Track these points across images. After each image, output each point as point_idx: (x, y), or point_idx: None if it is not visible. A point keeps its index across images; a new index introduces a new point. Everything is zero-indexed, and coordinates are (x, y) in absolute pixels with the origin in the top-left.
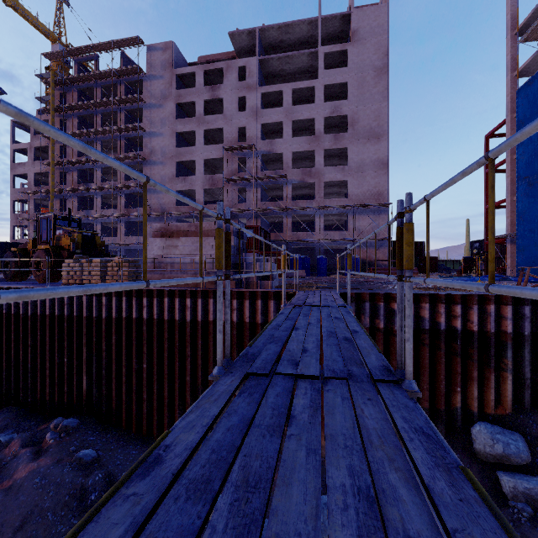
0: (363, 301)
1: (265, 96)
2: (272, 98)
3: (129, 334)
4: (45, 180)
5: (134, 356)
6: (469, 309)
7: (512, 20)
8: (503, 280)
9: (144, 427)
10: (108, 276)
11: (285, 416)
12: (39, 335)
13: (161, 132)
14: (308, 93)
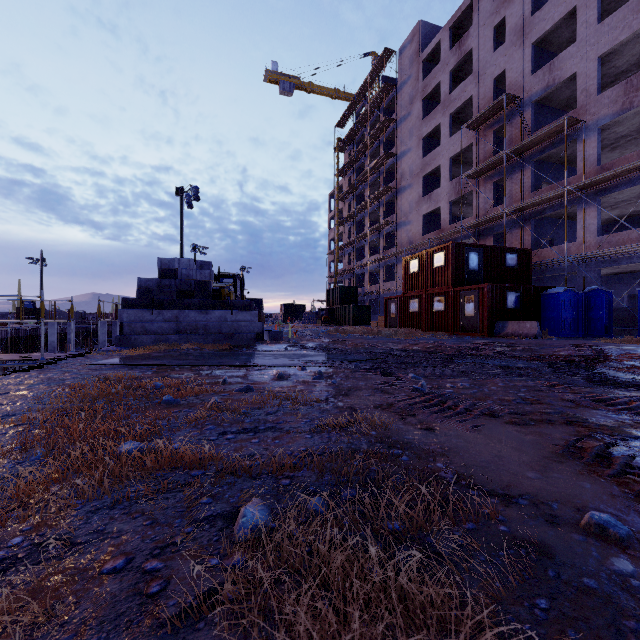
0: None
1: None
2: None
3: None
4: None
5: None
6: None
7: None
8: None
9: None
10: None
11: None
12: None
13: (409, 147)
14: None
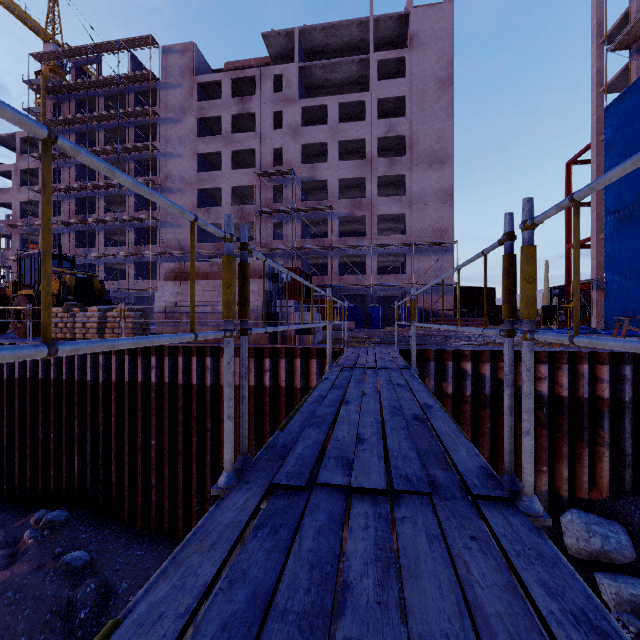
0: (427, 360)
1: (306, 111)
2: (315, 114)
3: (134, 402)
4: (35, 210)
5: (140, 431)
6: (557, 370)
7: (598, 25)
8: (590, 333)
9: (152, 520)
10: (108, 328)
11: (332, 586)
12: (18, 405)
13: (179, 153)
14: (358, 109)
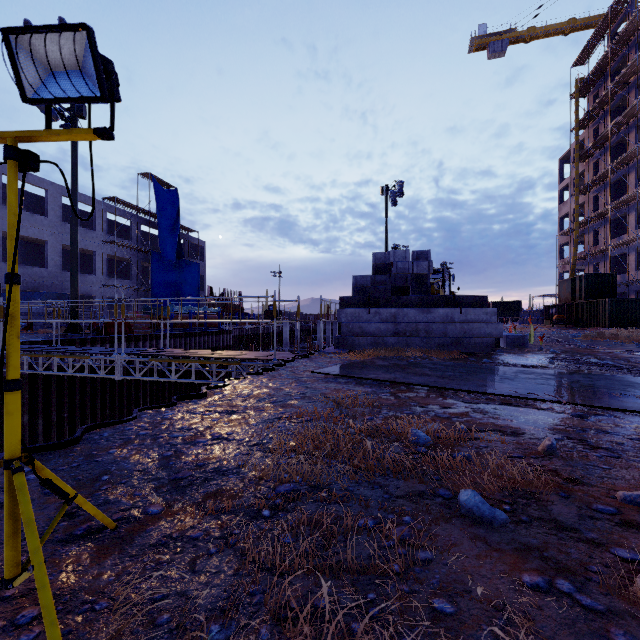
0: None
1: None
2: None
3: None
4: None
5: None
6: None
7: None
8: None
9: None
10: None
11: None
12: None
13: None
14: None
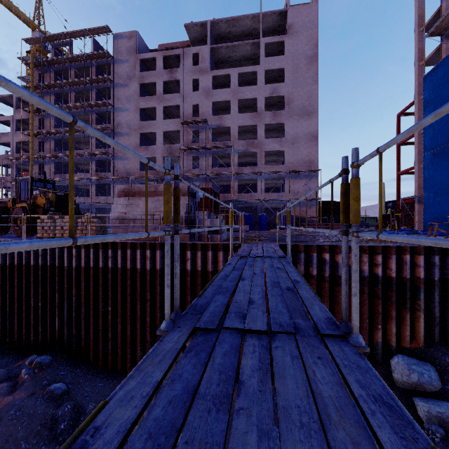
0: (299, 252)
1: (215, 78)
2: (221, 81)
3: (96, 281)
4: (26, 148)
5: (101, 301)
6: (388, 259)
7: (419, 19)
8: (413, 233)
9: (109, 362)
10: (78, 230)
11: (233, 382)
12: (17, 283)
13: (127, 108)
14: (252, 77)
